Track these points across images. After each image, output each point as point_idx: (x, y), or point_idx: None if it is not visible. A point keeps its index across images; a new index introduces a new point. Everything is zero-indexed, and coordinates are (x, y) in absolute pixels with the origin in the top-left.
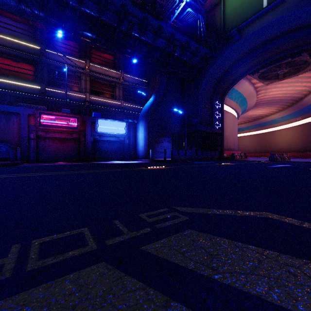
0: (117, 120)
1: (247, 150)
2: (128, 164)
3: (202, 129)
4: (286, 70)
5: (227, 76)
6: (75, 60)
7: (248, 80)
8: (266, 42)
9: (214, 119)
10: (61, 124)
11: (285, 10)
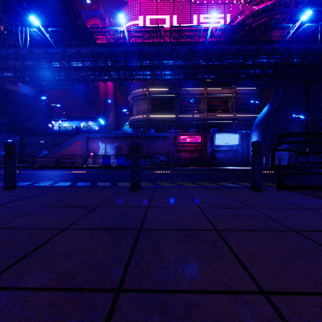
0: (231, 132)
1: None
2: (242, 169)
3: None
4: None
5: None
6: (196, 89)
7: None
8: None
9: None
10: (191, 141)
11: None
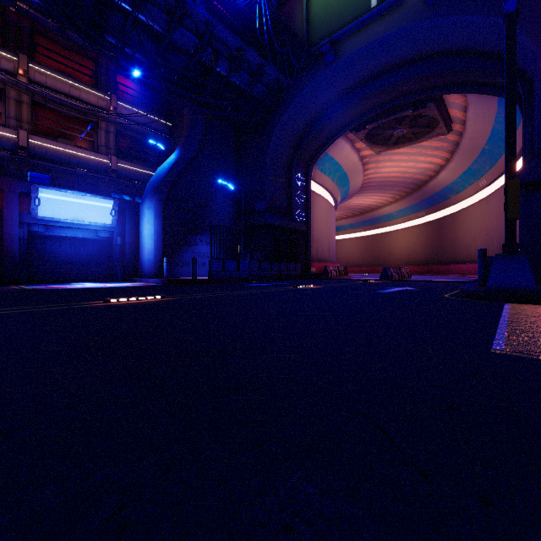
0: (93, 193)
1: (351, 263)
2: (94, 289)
3: (272, 222)
4: (405, 130)
5: (316, 129)
6: None
7: (350, 142)
8: (376, 75)
9: (294, 205)
10: None
11: (404, 19)
